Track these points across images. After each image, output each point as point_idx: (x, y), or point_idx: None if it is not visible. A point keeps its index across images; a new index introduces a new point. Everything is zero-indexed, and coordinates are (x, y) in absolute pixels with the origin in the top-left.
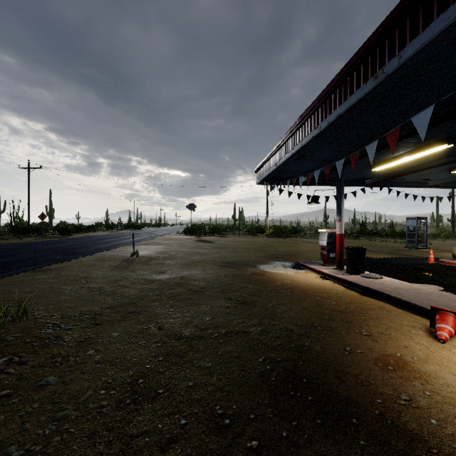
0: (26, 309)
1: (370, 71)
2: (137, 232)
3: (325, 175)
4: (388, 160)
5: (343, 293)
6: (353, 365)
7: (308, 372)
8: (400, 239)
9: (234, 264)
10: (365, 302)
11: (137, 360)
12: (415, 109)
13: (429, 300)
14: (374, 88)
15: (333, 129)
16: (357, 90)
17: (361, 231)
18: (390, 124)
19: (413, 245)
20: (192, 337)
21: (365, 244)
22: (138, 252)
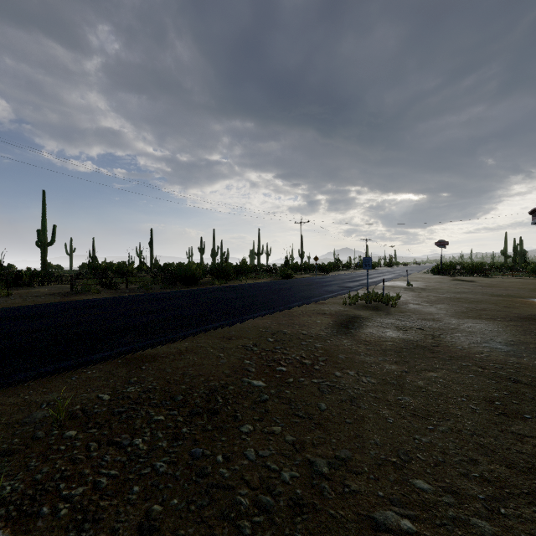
0: None
1: None
2: (377, 271)
3: None
4: None
5: None
6: None
7: None
8: None
9: (503, 296)
10: None
11: (459, 309)
12: None
13: None
14: None
15: None
16: None
17: None
18: None
19: None
20: (479, 309)
21: None
22: (410, 284)
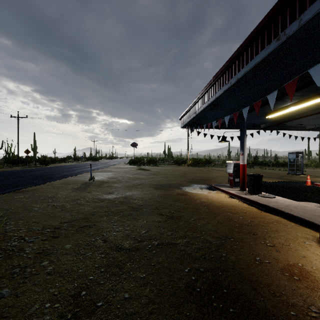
0: (1, 224)
1: (273, 35)
2: (96, 163)
3: (231, 121)
4: (279, 110)
5: (247, 209)
6: (264, 275)
7: (227, 282)
8: (283, 168)
9: (165, 186)
10: (265, 217)
11: (82, 272)
12: (305, 68)
13: (315, 215)
14: (276, 48)
15: (240, 84)
16: (261, 50)
17: (255, 162)
18: (283, 80)
19: (293, 172)
20: (130, 248)
21: (258, 171)
22: (94, 177)
